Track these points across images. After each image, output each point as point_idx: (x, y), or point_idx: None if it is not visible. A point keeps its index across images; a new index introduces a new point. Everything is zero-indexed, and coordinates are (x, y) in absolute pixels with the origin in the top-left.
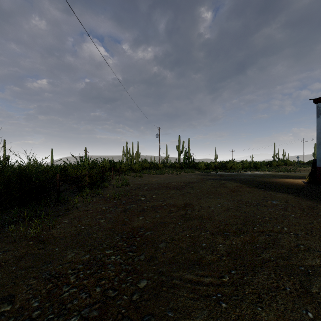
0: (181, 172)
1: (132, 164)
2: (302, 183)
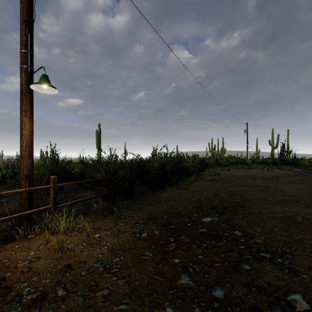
0: (274, 169)
1: (219, 160)
2: None
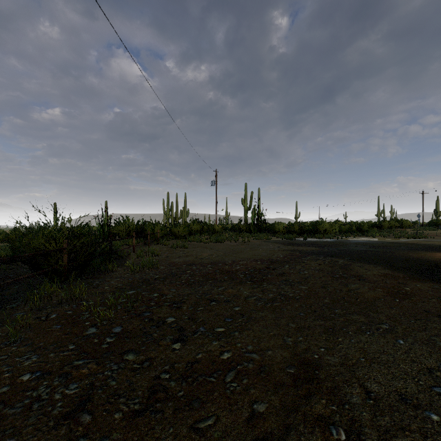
0: (250, 239)
1: (172, 226)
2: None
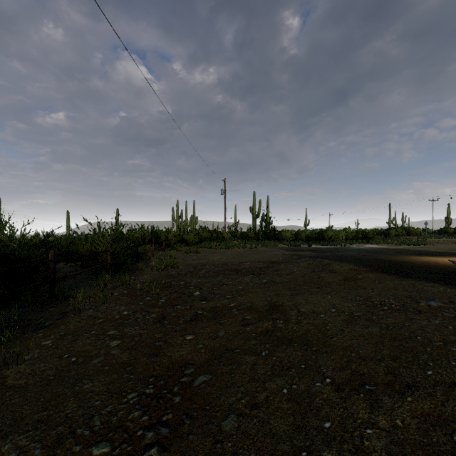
0: (258, 246)
1: (184, 234)
2: (452, 264)
